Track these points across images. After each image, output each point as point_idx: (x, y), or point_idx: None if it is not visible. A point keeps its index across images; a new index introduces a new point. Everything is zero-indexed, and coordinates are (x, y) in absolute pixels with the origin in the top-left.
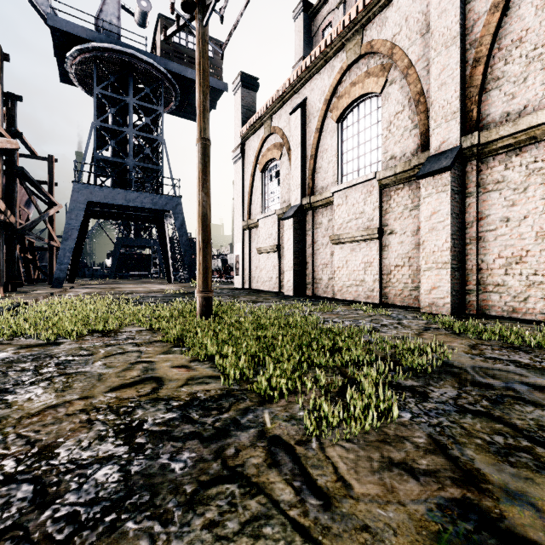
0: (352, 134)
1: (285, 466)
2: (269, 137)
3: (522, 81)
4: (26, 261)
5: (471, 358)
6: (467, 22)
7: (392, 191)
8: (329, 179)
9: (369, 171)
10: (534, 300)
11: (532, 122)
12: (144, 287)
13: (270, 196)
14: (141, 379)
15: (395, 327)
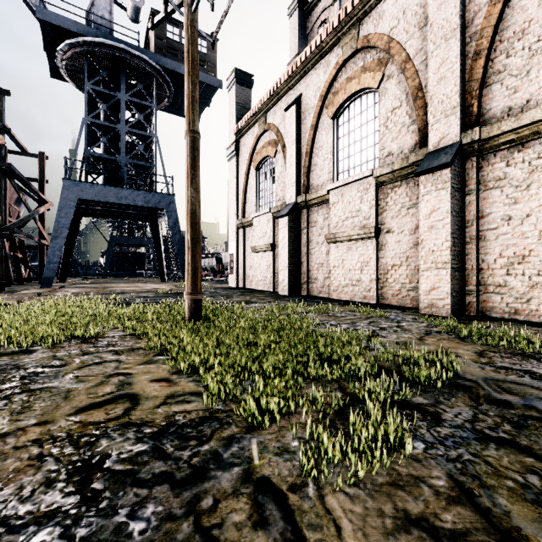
0: (348, 131)
1: (275, 526)
2: (264, 134)
3: (525, 74)
4: (16, 259)
5: (480, 367)
6: (467, 14)
7: (390, 188)
8: (325, 176)
9: (365, 168)
10: (537, 301)
11: (536, 116)
12: (136, 286)
13: (264, 194)
14: (114, 397)
15: (395, 331)
